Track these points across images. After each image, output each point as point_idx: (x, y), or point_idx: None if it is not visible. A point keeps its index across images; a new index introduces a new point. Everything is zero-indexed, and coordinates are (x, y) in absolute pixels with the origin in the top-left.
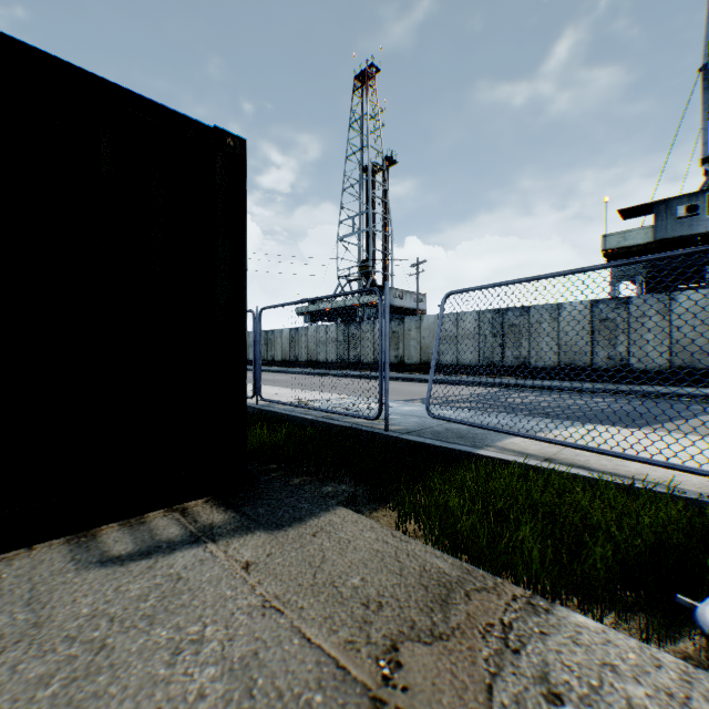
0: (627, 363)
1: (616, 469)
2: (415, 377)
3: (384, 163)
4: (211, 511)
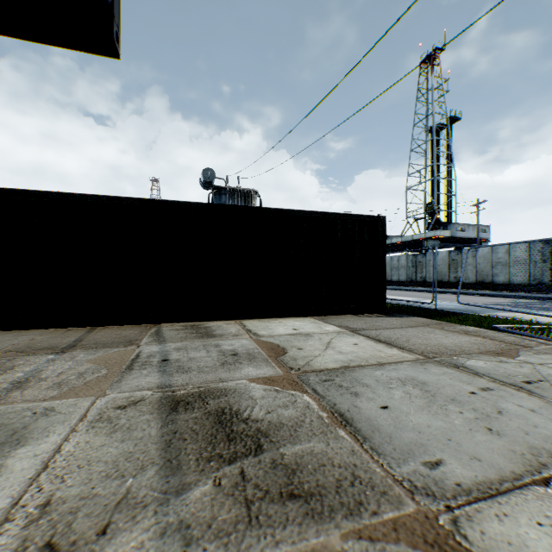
0: None
1: (532, 319)
2: (469, 292)
3: (447, 122)
4: (380, 315)
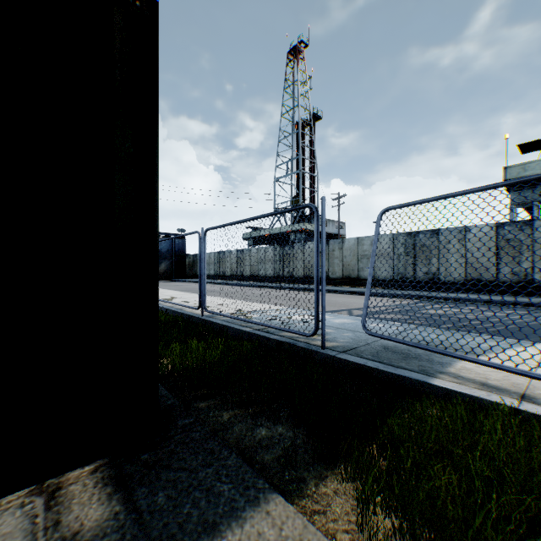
0: (531, 278)
1: None
2: (339, 289)
3: (312, 119)
4: (90, 495)
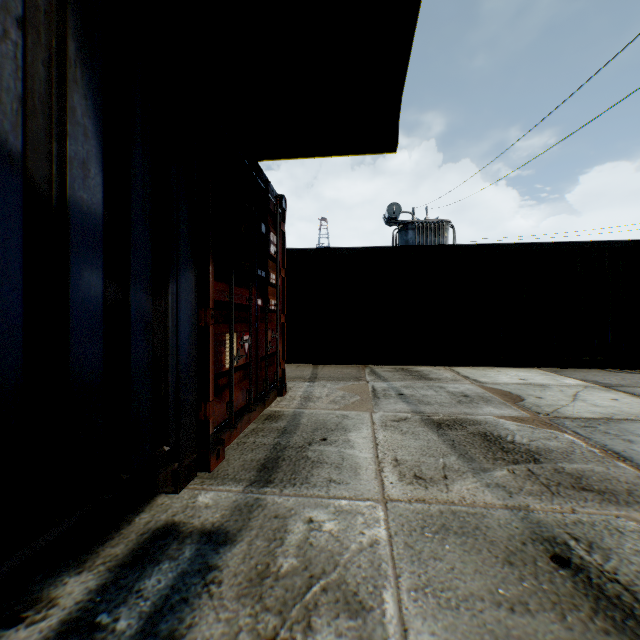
0: None
1: None
2: None
3: None
4: None
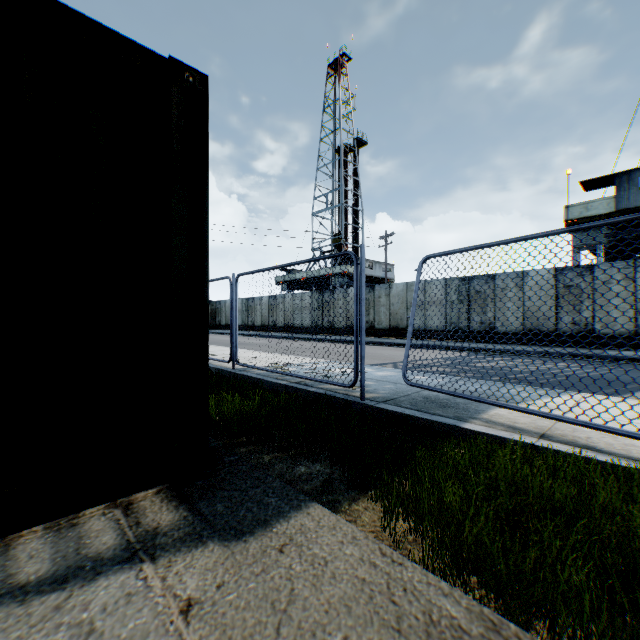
0: (592, 329)
1: (627, 449)
2: (386, 341)
3: (355, 144)
4: (160, 507)
